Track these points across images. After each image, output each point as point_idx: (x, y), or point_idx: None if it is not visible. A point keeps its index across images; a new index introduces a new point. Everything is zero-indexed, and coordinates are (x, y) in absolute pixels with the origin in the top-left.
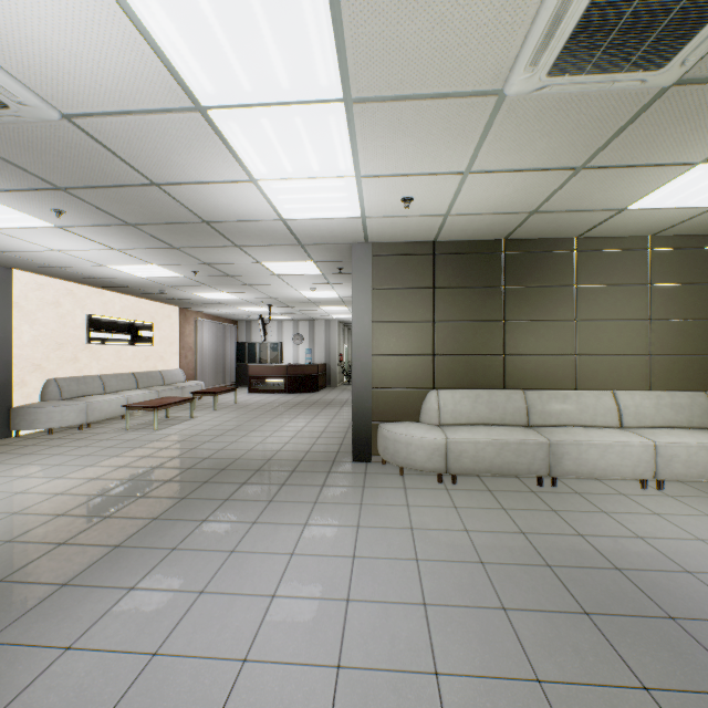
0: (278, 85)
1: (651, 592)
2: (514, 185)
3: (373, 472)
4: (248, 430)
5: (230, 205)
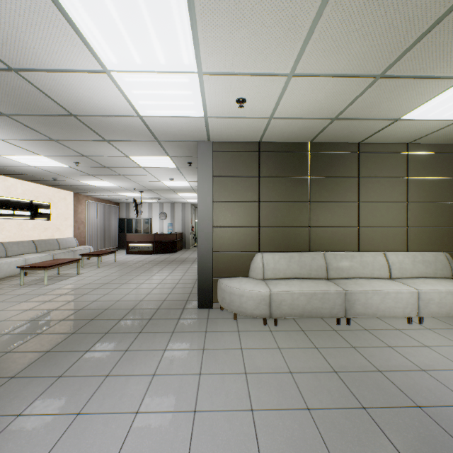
0: None
1: None
2: (326, 91)
3: (214, 318)
4: (120, 283)
5: (91, 98)
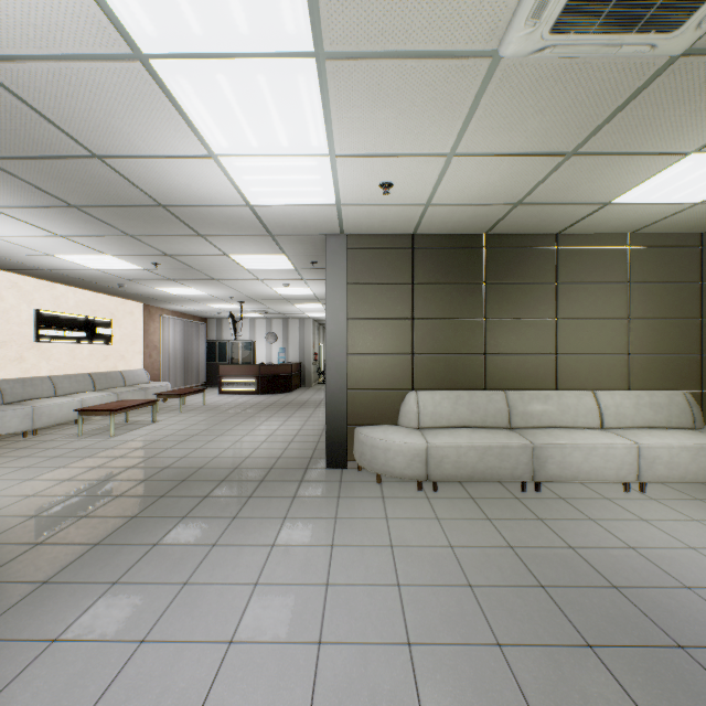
0: (234, 29)
1: (653, 614)
2: (501, 172)
3: (349, 480)
4: (215, 435)
5: (189, 185)
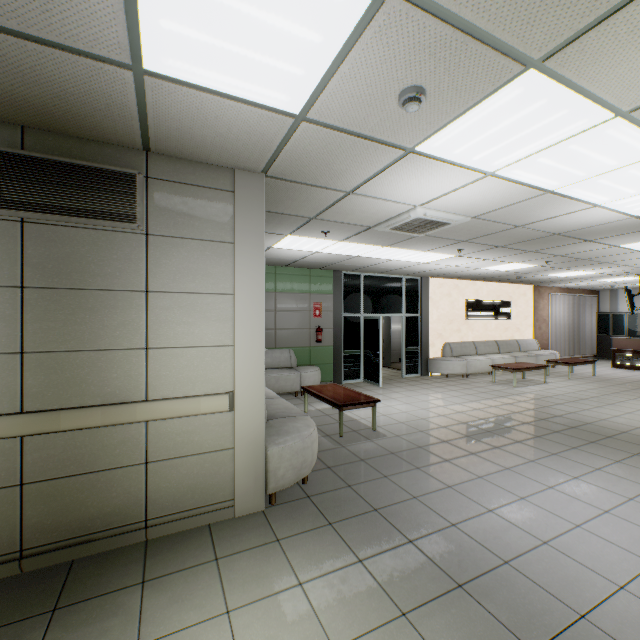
0: (607, 166)
1: None
2: None
3: None
4: (603, 403)
5: (576, 221)
